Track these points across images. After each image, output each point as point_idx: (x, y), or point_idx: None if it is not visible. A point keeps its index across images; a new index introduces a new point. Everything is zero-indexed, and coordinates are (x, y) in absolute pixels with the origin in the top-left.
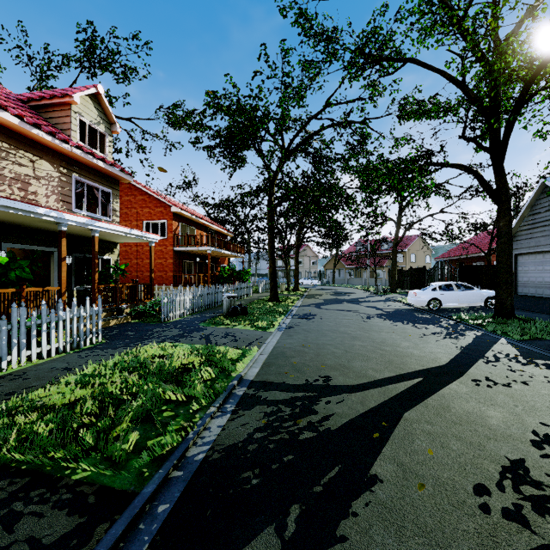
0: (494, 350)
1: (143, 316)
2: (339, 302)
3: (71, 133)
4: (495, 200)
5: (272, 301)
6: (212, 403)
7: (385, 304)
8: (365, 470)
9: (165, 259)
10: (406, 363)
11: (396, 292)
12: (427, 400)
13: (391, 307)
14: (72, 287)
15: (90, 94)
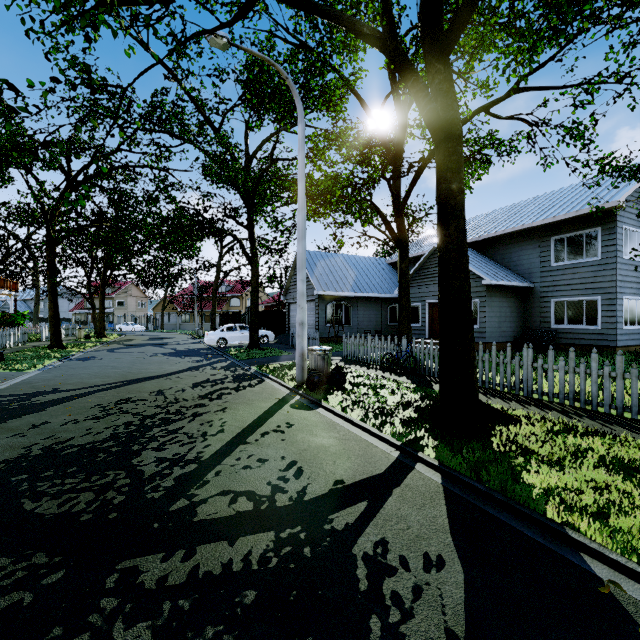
0: (212, 365)
1: None
2: (142, 346)
3: None
4: (250, 264)
5: (54, 348)
6: None
7: (188, 346)
8: (42, 409)
9: None
10: (136, 376)
11: None
12: (121, 387)
13: (190, 347)
14: None
15: None
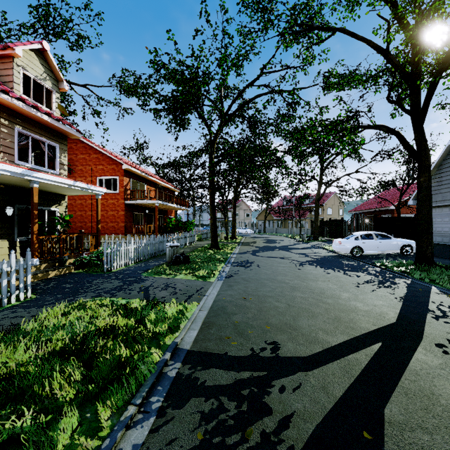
0: (434, 301)
1: (87, 266)
2: (272, 250)
3: (14, 86)
4: (415, 158)
5: (213, 248)
6: (134, 394)
7: (312, 251)
8: None
9: (117, 211)
10: (355, 320)
11: (318, 240)
12: (401, 381)
13: (318, 254)
14: (15, 238)
15: (35, 49)
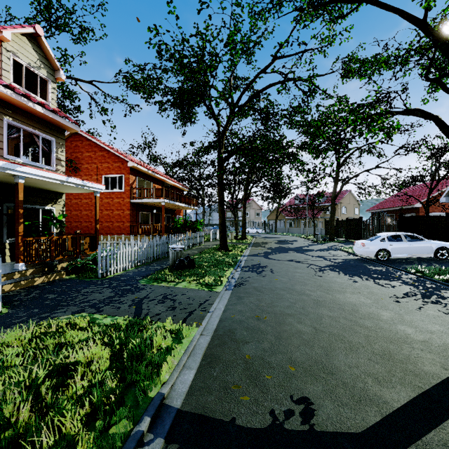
0: None
1: (81, 270)
2: (286, 251)
3: (2, 73)
4: None
5: (222, 250)
6: None
7: (330, 253)
8: None
9: (122, 211)
10: (413, 358)
11: (334, 241)
12: None
13: (337, 257)
14: (3, 239)
15: (28, 34)
